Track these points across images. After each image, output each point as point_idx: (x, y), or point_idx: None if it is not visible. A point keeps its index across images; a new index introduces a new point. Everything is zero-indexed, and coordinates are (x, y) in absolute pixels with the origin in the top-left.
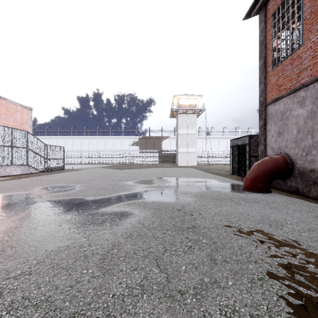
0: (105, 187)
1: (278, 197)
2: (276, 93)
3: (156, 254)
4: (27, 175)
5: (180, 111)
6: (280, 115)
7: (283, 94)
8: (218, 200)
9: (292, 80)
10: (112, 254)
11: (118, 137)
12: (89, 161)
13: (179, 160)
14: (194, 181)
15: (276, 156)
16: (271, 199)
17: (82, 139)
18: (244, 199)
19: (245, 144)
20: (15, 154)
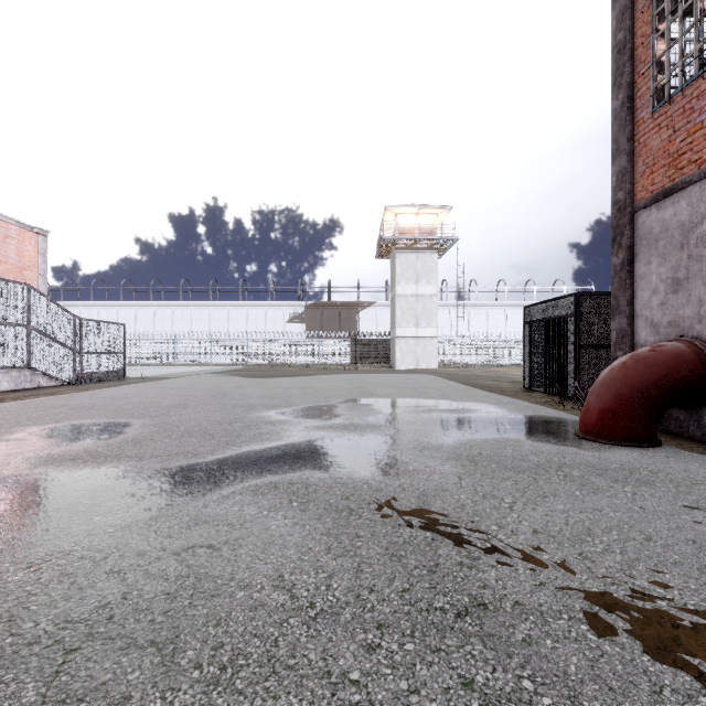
0: (207, 427)
1: (693, 462)
2: (665, 176)
3: None
4: (26, 392)
5: (399, 243)
6: (678, 234)
7: (691, 175)
8: (525, 474)
9: None
10: None
11: (258, 303)
12: (191, 359)
13: (398, 355)
14: (440, 408)
15: (670, 344)
16: (678, 469)
17: (175, 308)
18: (599, 470)
19: (564, 316)
20: None
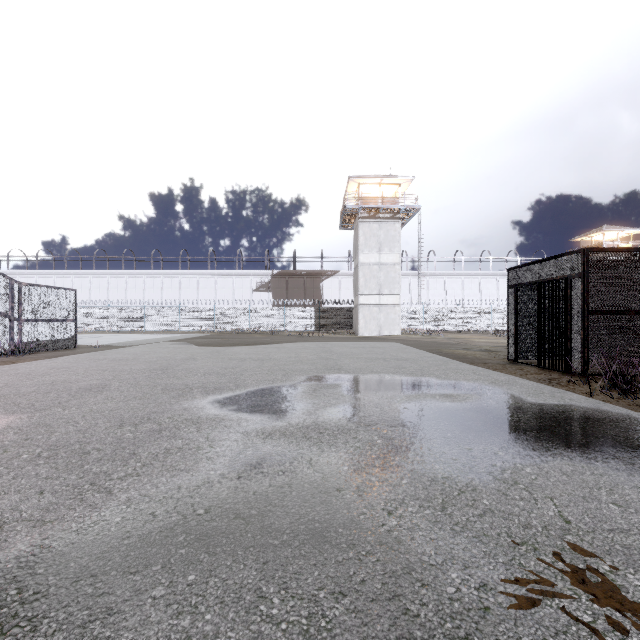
0: (95, 433)
1: None
2: None
3: None
4: None
5: (362, 213)
6: None
7: None
8: None
9: None
10: None
11: (226, 272)
12: (160, 326)
13: (361, 322)
14: (429, 392)
15: None
16: None
17: (146, 276)
18: None
19: (566, 277)
20: None
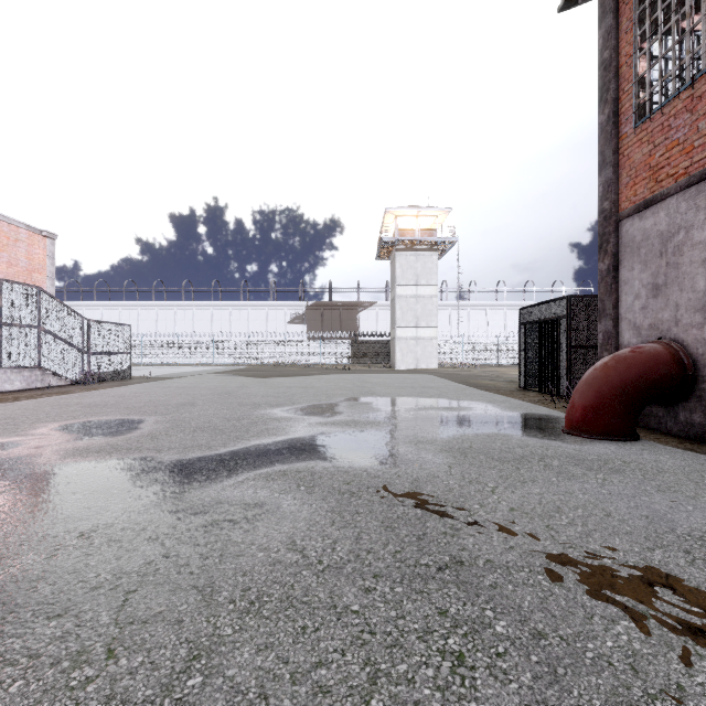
0: (217, 423)
1: (664, 454)
2: (647, 188)
3: (339, 699)
4: (38, 391)
5: (399, 245)
6: (658, 243)
7: (668, 188)
8: (509, 463)
9: (693, 152)
10: (177, 702)
11: (260, 304)
12: (194, 359)
13: (398, 355)
14: (436, 406)
15: (649, 346)
16: (649, 460)
17: (177, 308)
18: (577, 460)
19: (557, 317)
20: (9, 342)
